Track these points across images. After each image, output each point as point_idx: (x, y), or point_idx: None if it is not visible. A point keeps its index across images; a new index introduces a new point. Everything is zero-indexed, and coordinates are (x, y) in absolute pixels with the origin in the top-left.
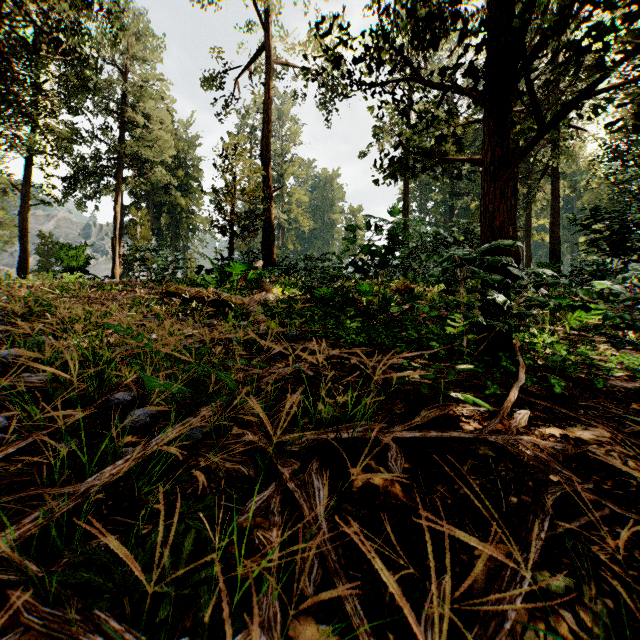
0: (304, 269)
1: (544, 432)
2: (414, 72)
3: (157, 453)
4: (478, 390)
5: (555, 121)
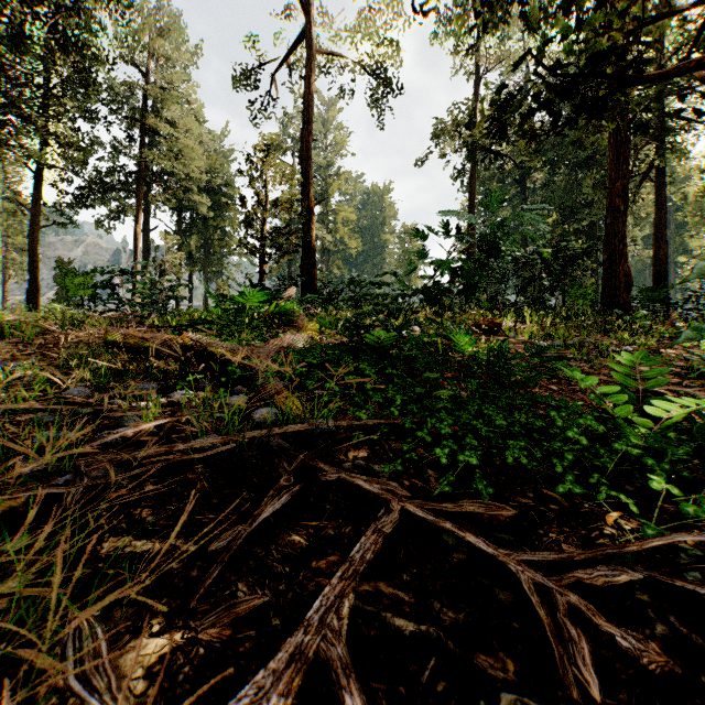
0: (348, 299)
1: None
2: None
3: None
4: None
5: None
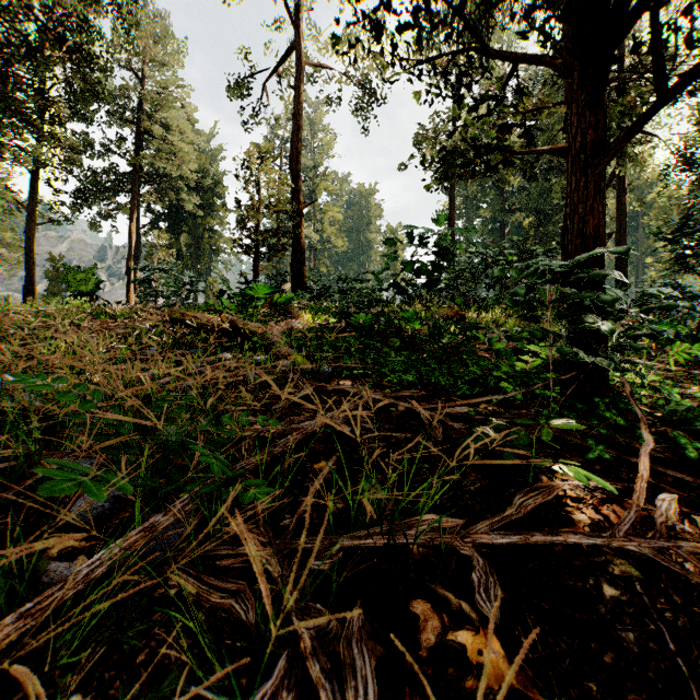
0: (338, 291)
1: (696, 526)
2: (477, 40)
3: (107, 570)
4: (574, 451)
5: (680, 85)
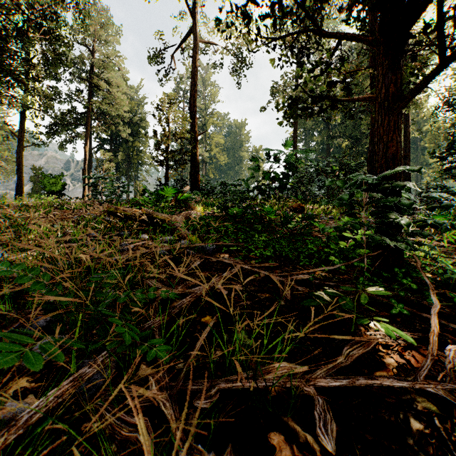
0: (220, 192)
1: None
2: (313, 24)
3: None
4: (381, 307)
5: (455, 53)
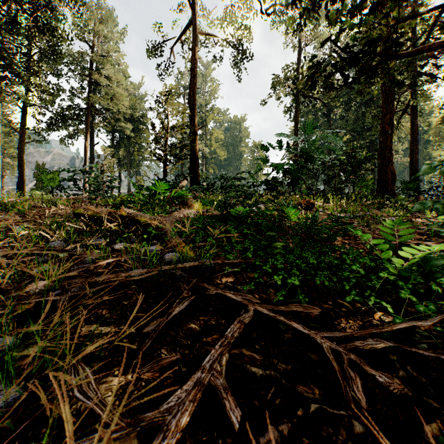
0: (220, 188)
1: None
2: None
3: None
4: None
5: None
